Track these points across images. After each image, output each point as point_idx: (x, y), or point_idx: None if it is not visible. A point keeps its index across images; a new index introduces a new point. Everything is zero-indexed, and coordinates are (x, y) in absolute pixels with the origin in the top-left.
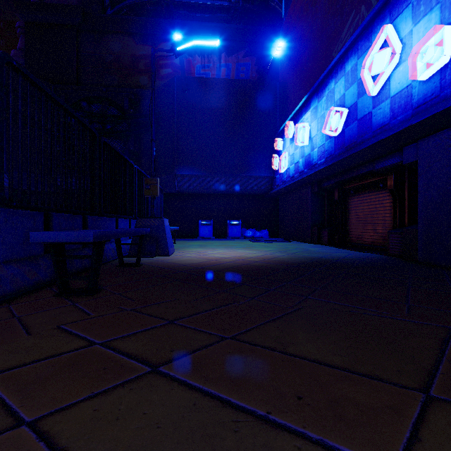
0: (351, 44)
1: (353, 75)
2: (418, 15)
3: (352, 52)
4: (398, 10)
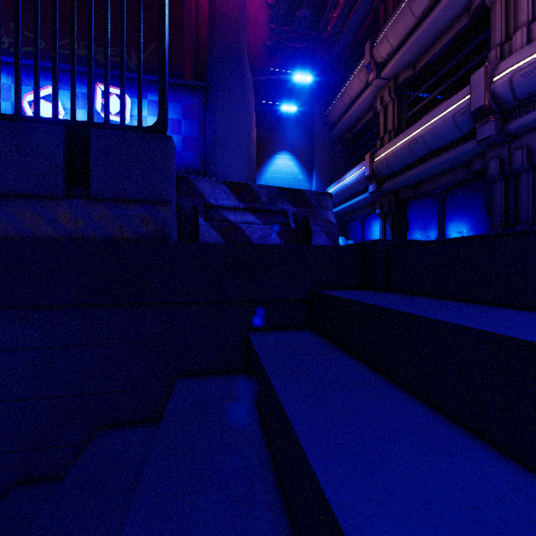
0: (4, 62)
1: (6, 92)
2: (78, 104)
3: (4, 70)
4: (61, 86)
